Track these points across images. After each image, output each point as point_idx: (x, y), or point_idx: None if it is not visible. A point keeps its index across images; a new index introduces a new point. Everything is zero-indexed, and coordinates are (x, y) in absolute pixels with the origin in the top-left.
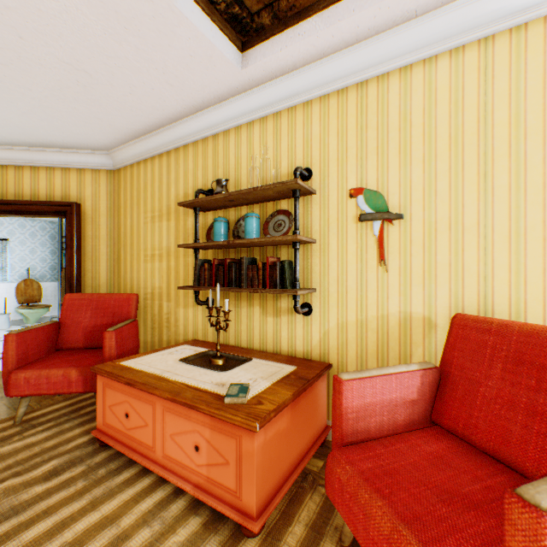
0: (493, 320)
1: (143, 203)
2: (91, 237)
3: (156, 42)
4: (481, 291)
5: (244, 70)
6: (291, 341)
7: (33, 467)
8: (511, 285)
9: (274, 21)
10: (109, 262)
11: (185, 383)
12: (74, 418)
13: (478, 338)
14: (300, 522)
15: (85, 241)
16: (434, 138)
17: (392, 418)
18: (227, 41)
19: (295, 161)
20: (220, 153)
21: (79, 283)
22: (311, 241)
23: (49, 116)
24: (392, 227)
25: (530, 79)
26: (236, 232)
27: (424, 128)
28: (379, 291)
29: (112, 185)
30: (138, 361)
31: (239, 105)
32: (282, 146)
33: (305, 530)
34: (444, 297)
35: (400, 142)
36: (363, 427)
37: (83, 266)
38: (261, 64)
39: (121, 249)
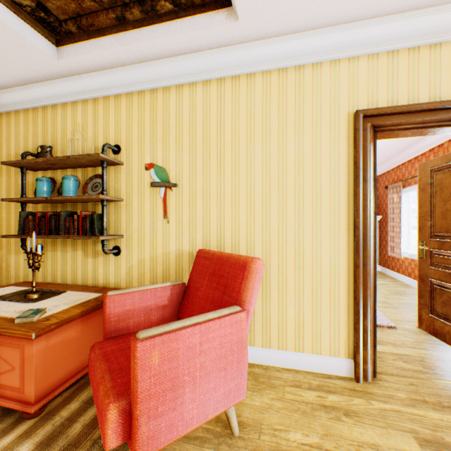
0: (211, 252)
1: None
2: None
3: None
4: (219, 235)
5: (60, 61)
6: (106, 276)
7: None
8: (233, 231)
9: (81, 31)
10: None
11: None
12: None
13: (203, 263)
14: (78, 400)
15: None
16: (195, 136)
17: (148, 318)
18: (40, 36)
19: (109, 138)
20: (49, 123)
21: None
22: (118, 200)
23: None
24: (172, 192)
25: (241, 109)
26: (61, 190)
27: (190, 128)
28: (165, 236)
29: None
30: None
31: (64, 86)
32: (100, 125)
33: (80, 404)
34: (201, 239)
35: (176, 135)
36: (124, 326)
37: None
38: (75, 60)
39: None
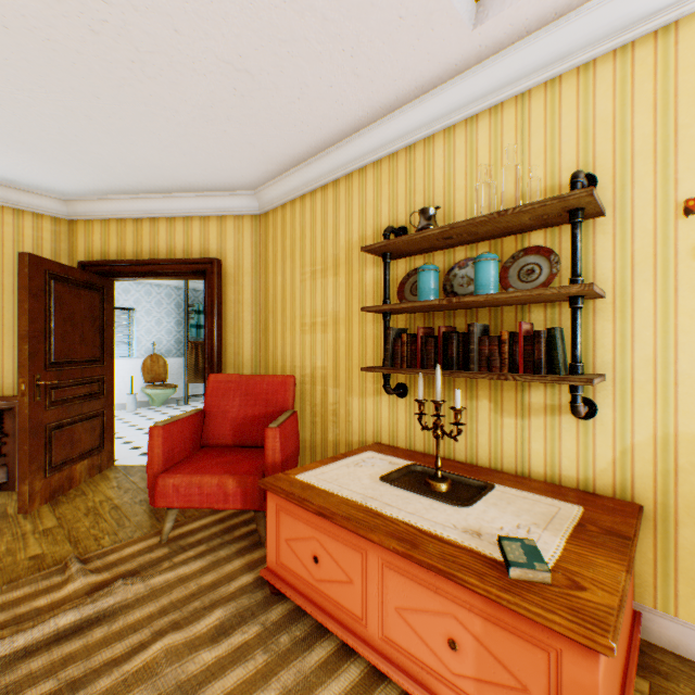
0: None
1: (298, 255)
2: (232, 302)
3: (354, 1)
4: None
5: (476, 29)
6: (550, 458)
7: (194, 617)
8: None
9: None
10: (254, 334)
11: (412, 524)
12: (229, 542)
13: None
14: None
15: (225, 307)
16: None
17: None
18: None
19: (559, 167)
20: (417, 172)
21: (219, 360)
22: (601, 294)
23: (192, 148)
24: None
25: None
26: (448, 287)
27: None
28: None
29: (257, 234)
30: (319, 476)
31: (455, 93)
32: (532, 145)
33: None
34: None
35: None
36: None
37: (223, 339)
38: (510, 12)
39: (269, 316)
